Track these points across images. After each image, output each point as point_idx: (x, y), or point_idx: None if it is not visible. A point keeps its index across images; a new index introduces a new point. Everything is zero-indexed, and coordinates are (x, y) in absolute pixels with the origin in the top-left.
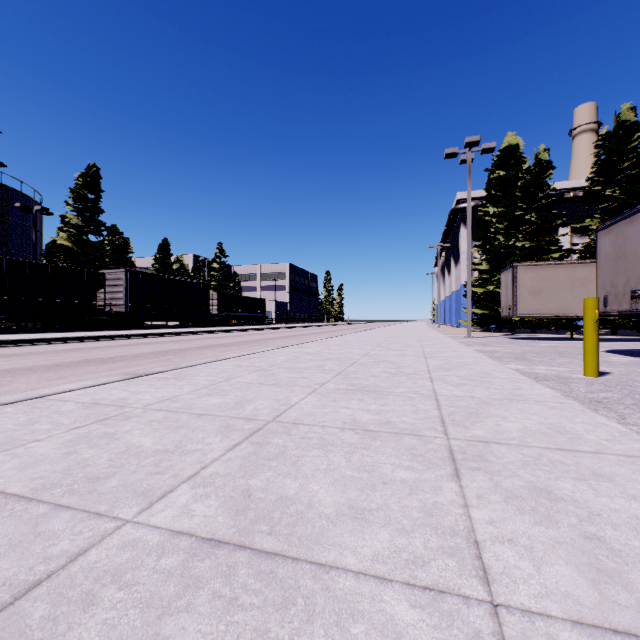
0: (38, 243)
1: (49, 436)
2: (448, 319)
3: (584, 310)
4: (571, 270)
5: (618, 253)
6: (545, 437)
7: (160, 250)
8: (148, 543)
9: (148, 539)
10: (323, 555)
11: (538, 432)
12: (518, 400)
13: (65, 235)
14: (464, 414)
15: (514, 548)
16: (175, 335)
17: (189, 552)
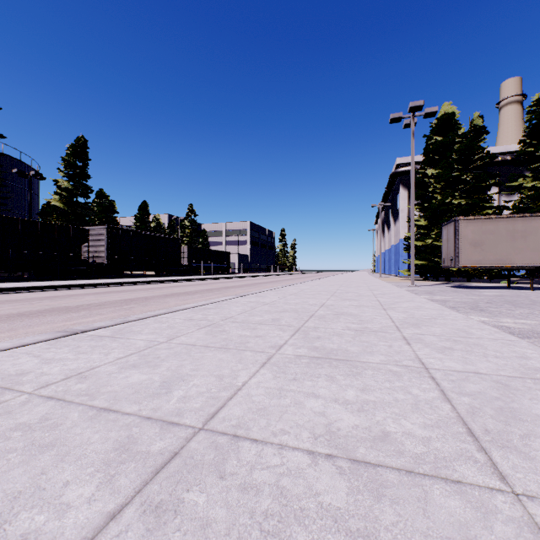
0: (35, 204)
1: None
2: (387, 269)
3: None
4: (511, 223)
5: None
6: None
7: (140, 210)
8: None
9: None
10: None
11: None
12: None
13: (58, 197)
14: (493, 414)
15: None
16: (148, 283)
17: None
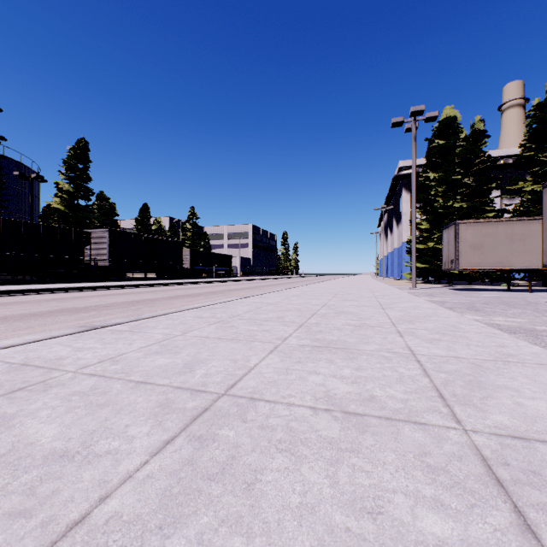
0: (36, 207)
1: None
2: (390, 272)
3: None
4: (510, 227)
5: None
6: None
7: (141, 213)
8: None
9: None
10: None
11: None
12: (514, 362)
13: (58, 200)
14: (463, 384)
15: None
16: (151, 286)
17: None
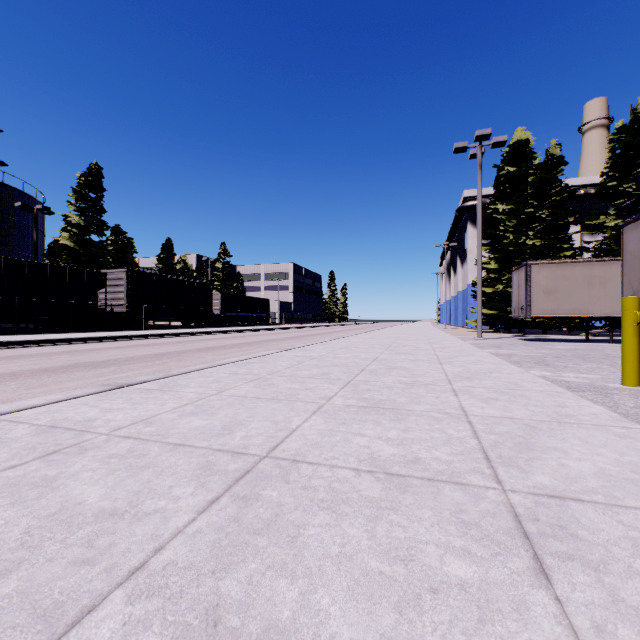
0: (40, 243)
1: None
2: (454, 319)
3: (622, 311)
4: (588, 268)
5: None
6: (637, 488)
7: (163, 250)
8: None
9: None
10: None
11: (623, 479)
12: (570, 423)
13: (67, 235)
14: (511, 446)
15: None
16: (176, 336)
17: None
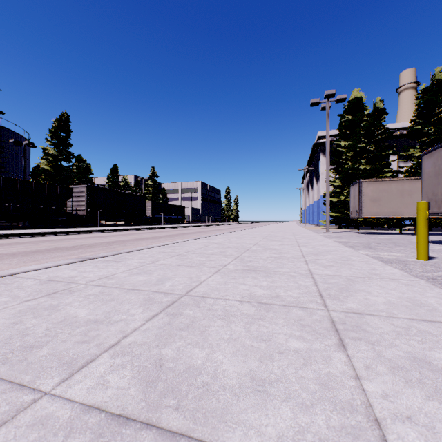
0: (27, 167)
1: (4, 307)
2: (311, 220)
3: (417, 211)
4: (400, 184)
5: (438, 171)
6: (407, 309)
7: (111, 172)
8: (58, 420)
9: (59, 415)
10: (228, 436)
11: (400, 305)
12: (376, 278)
13: (45, 161)
14: (337, 289)
15: (416, 428)
16: (121, 231)
17: (96, 432)
